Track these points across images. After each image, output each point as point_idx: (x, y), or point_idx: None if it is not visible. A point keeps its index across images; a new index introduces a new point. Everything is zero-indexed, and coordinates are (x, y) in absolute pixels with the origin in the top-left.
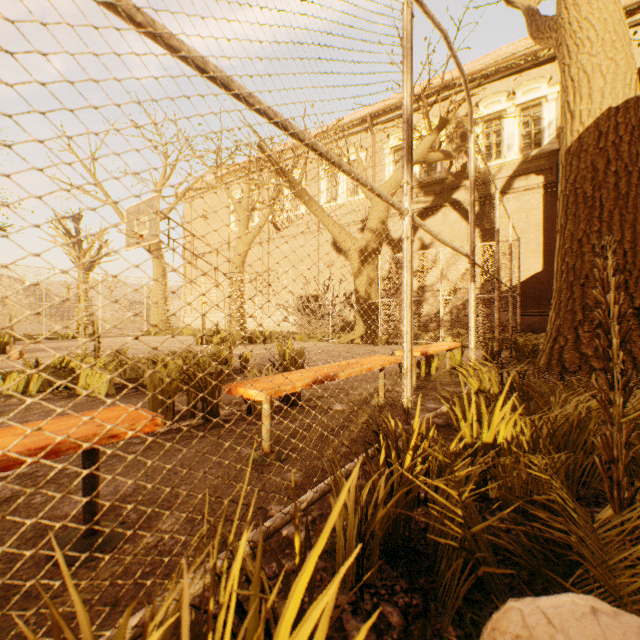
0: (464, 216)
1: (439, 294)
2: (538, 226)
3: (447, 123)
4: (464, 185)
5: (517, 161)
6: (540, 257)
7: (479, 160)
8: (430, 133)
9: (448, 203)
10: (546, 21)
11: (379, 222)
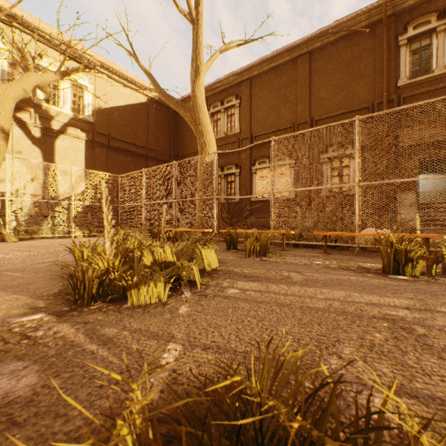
0: (29, 136)
1: (1, 196)
2: (83, 163)
3: (70, 76)
4: (30, 111)
5: (71, 116)
6: (84, 182)
7: (42, 98)
8: (57, 73)
9: (15, 118)
10: (177, 100)
11: (8, 122)
